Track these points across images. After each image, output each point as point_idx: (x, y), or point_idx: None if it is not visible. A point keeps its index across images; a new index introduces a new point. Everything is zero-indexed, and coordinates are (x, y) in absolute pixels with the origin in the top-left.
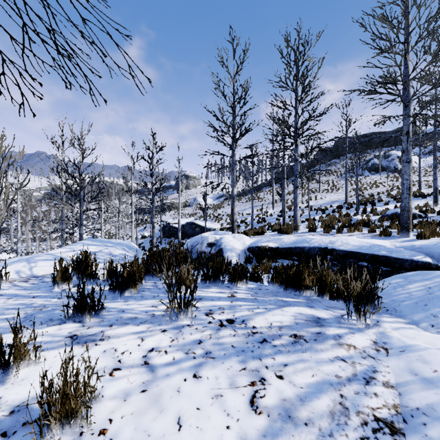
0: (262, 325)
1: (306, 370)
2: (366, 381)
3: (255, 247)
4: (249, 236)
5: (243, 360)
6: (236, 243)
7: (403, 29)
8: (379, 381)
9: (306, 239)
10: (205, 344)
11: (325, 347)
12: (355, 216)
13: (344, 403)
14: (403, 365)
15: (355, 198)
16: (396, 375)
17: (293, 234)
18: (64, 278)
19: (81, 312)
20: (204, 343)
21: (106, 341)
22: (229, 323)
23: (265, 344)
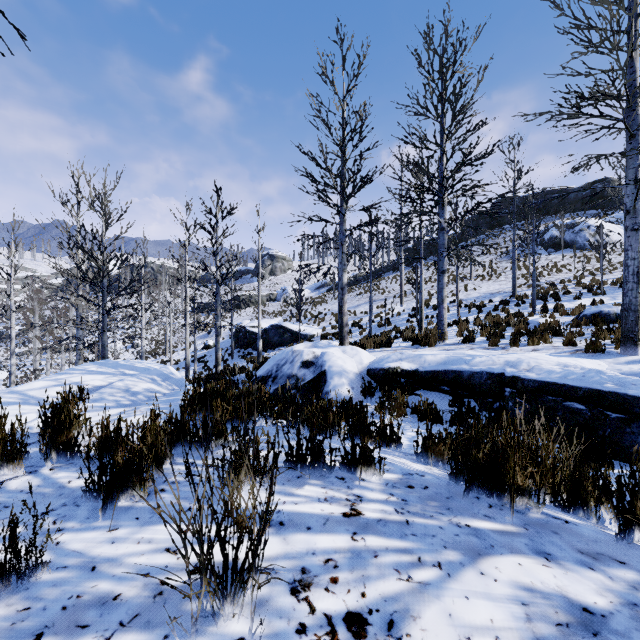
0: None
1: None
2: None
3: (379, 369)
4: (367, 349)
5: None
6: (347, 362)
7: (627, 8)
8: None
9: (463, 357)
10: None
11: None
12: (532, 316)
13: None
14: None
15: (526, 288)
16: None
17: (437, 346)
18: (7, 456)
19: None
20: None
21: None
22: (355, 635)
23: None
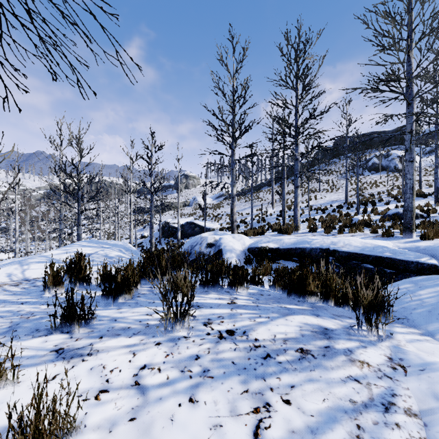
0: (265, 337)
1: (316, 393)
2: (385, 407)
3: (255, 247)
4: (248, 237)
5: (245, 380)
6: (235, 244)
7: (406, 25)
8: (399, 407)
9: (307, 240)
10: (202, 360)
11: (335, 364)
12: (356, 216)
13: (362, 437)
14: (426, 388)
15: (355, 198)
16: (418, 399)
17: (293, 234)
18: (55, 283)
19: (69, 322)
20: (202, 359)
21: (95, 356)
22: (230, 335)
23: (268, 360)
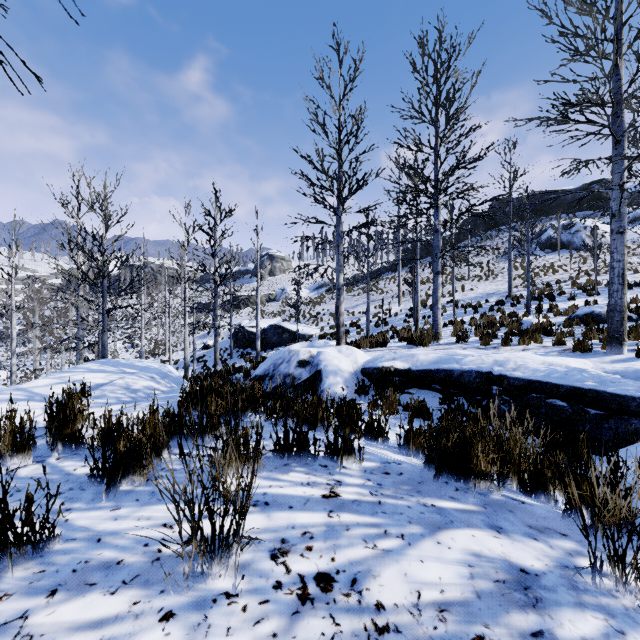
0: (399, 599)
1: None
2: None
3: (373, 368)
4: (363, 349)
5: None
6: (342, 362)
7: (613, 18)
8: None
9: (454, 356)
10: None
11: None
12: (526, 317)
13: None
14: None
15: (522, 289)
16: None
17: (431, 345)
18: (17, 446)
19: None
20: None
21: None
22: (323, 589)
23: None
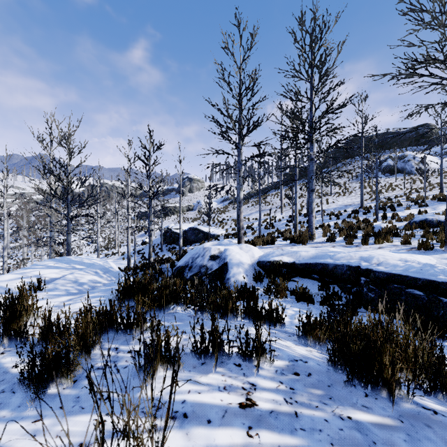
0: None
1: None
2: None
3: (266, 261)
4: (257, 246)
5: None
6: (243, 256)
7: None
8: None
9: (328, 253)
10: None
11: None
12: (375, 222)
13: None
14: None
15: (370, 202)
16: None
17: (308, 244)
18: None
19: None
20: None
21: None
22: None
23: None
